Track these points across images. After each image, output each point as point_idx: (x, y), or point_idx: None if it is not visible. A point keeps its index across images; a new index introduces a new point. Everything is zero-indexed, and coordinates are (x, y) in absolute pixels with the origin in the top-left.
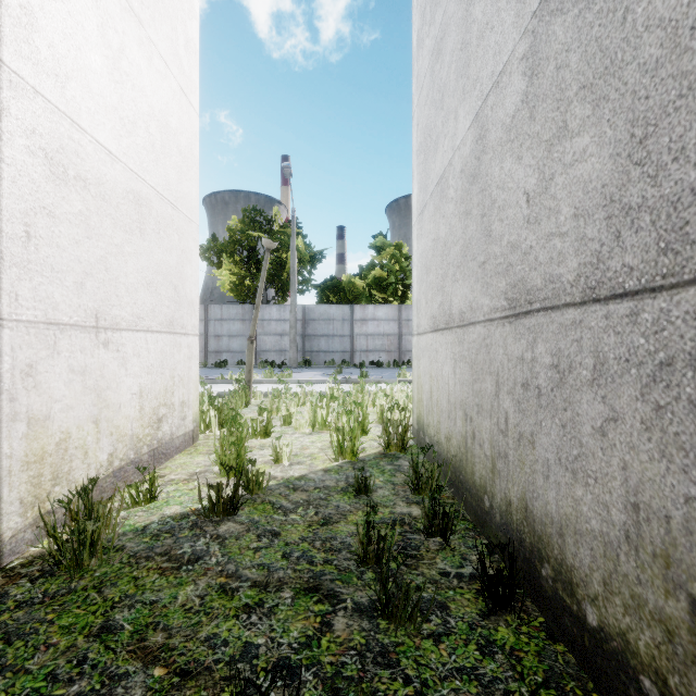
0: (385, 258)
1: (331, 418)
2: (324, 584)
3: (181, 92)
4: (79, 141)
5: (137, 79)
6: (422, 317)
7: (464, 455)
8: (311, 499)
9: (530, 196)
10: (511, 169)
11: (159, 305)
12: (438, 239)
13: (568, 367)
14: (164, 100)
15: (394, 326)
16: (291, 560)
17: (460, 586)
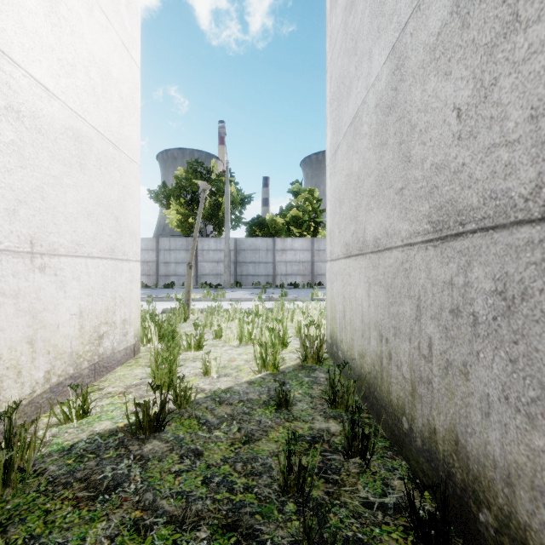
0: (300, 200)
1: (255, 332)
2: (243, 519)
3: (122, 47)
4: (11, 74)
5: (77, 27)
6: (335, 245)
7: (379, 373)
8: (235, 414)
9: (462, 110)
10: (436, 88)
11: (100, 233)
12: (351, 174)
13: (520, 293)
14: (105, 50)
15: (307, 255)
16: (211, 487)
17: (386, 522)
